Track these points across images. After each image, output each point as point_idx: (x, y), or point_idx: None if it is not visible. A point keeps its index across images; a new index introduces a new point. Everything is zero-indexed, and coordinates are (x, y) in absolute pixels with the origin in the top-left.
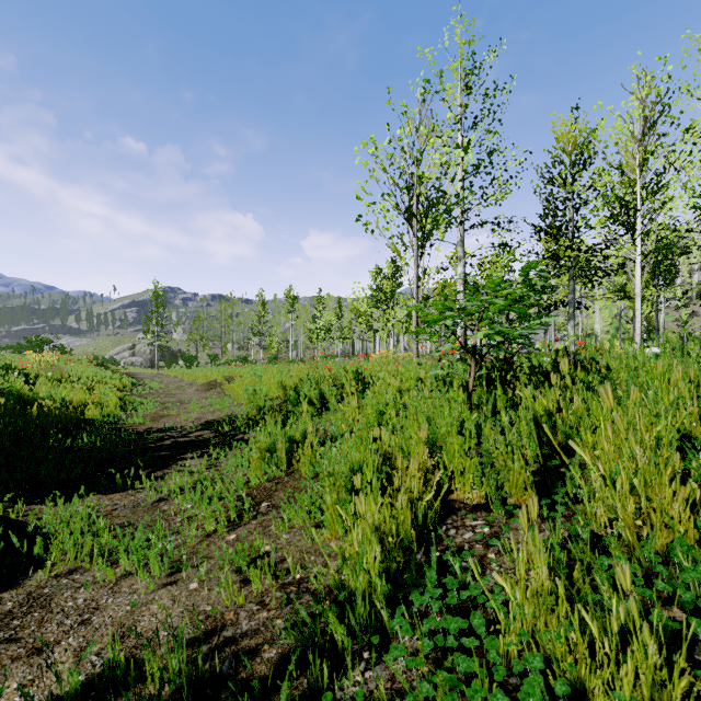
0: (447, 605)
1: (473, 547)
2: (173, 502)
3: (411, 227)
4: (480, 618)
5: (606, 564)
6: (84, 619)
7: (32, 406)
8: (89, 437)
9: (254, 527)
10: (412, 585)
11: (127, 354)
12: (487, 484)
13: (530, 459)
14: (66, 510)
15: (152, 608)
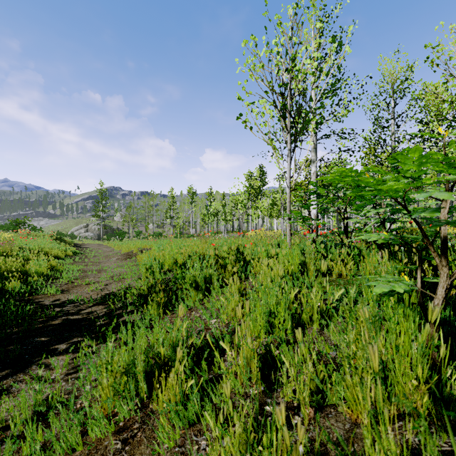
0: None
1: None
2: None
3: (285, 123)
4: None
5: None
6: None
7: None
8: None
9: None
10: None
11: (83, 230)
12: None
13: None
14: None
15: None
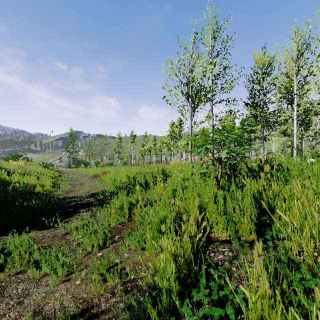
0: (211, 297)
1: (224, 263)
2: (72, 234)
3: (188, 101)
4: (231, 309)
5: (299, 278)
6: (20, 301)
7: (10, 186)
8: (35, 201)
9: (111, 249)
10: (192, 285)
11: (58, 161)
12: (230, 230)
13: (254, 217)
14: (18, 240)
15: (56, 295)
